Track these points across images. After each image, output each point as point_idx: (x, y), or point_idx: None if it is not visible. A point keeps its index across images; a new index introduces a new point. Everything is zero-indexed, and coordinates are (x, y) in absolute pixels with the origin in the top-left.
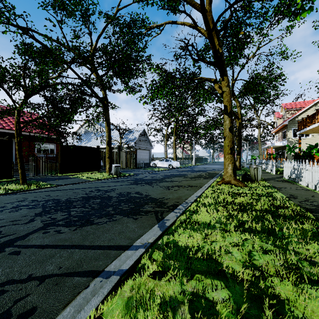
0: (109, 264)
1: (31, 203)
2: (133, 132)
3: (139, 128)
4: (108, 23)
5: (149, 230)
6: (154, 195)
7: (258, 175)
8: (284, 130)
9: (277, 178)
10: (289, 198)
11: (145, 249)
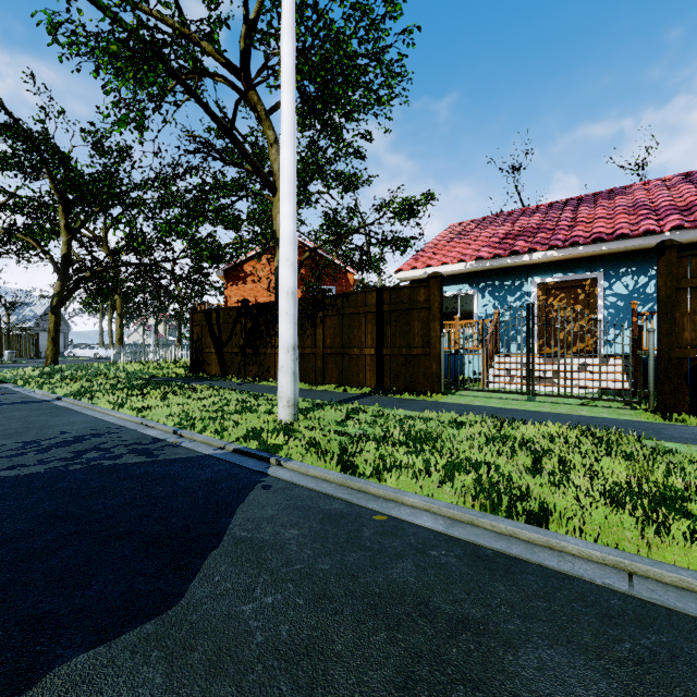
0: None
1: None
2: (32, 306)
3: (45, 300)
4: None
5: None
6: None
7: None
8: None
9: None
10: None
11: None
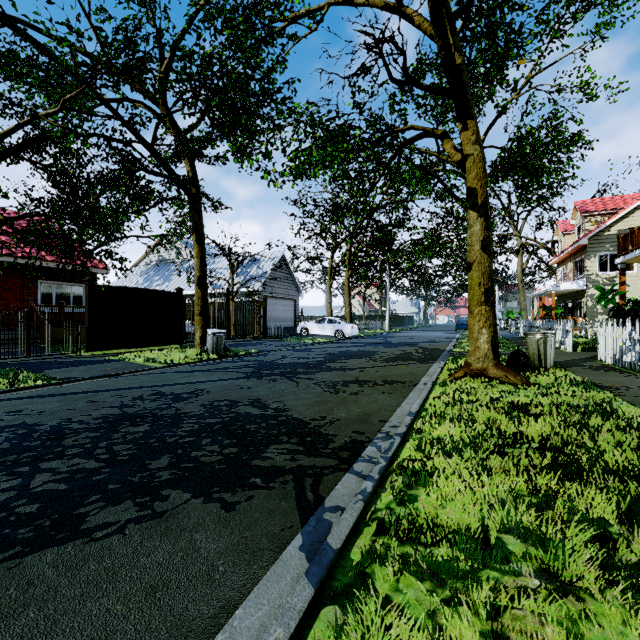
0: None
1: None
2: (259, 262)
3: (273, 254)
4: (199, 8)
5: (267, 566)
6: (298, 409)
7: (547, 354)
8: (580, 257)
9: (585, 362)
10: None
11: None
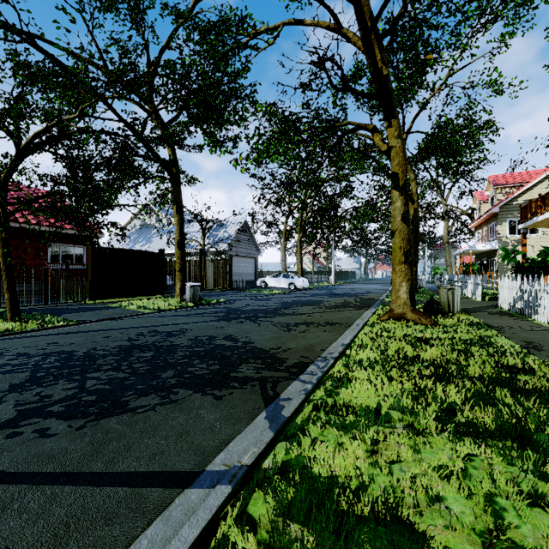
0: (138, 537)
1: (14, 360)
2: (226, 227)
3: (237, 220)
4: (179, 25)
5: (246, 426)
6: (260, 342)
7: (455, 302)
8: (493, 222)
9: (488, 308)
10: (527, 350)
11: (232, 487)
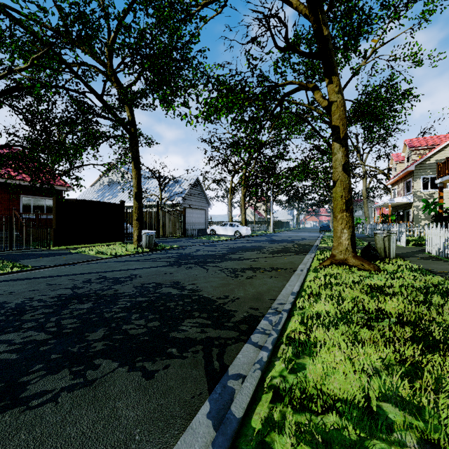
0: None
1: None
2: (180, 183)
3: (190, 177)
4: None
5: (178, 434)
6: (207, 289)
7: (391, 248)
8: (409, 179)
9: (417, 254)
10: None
11: None
